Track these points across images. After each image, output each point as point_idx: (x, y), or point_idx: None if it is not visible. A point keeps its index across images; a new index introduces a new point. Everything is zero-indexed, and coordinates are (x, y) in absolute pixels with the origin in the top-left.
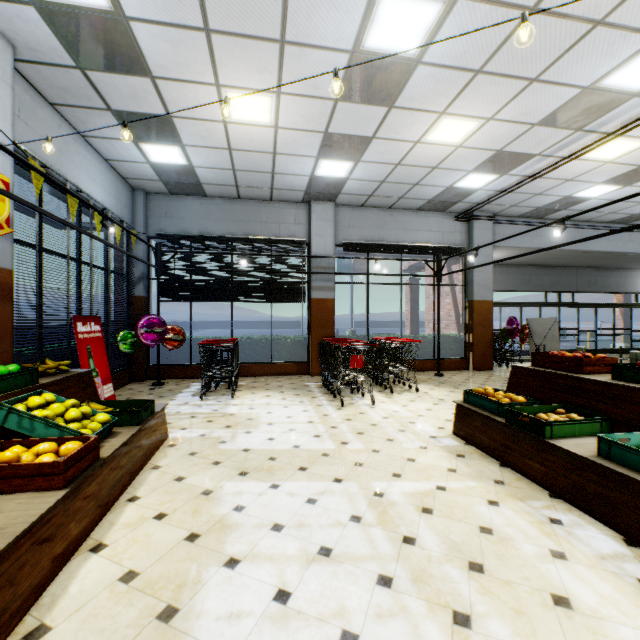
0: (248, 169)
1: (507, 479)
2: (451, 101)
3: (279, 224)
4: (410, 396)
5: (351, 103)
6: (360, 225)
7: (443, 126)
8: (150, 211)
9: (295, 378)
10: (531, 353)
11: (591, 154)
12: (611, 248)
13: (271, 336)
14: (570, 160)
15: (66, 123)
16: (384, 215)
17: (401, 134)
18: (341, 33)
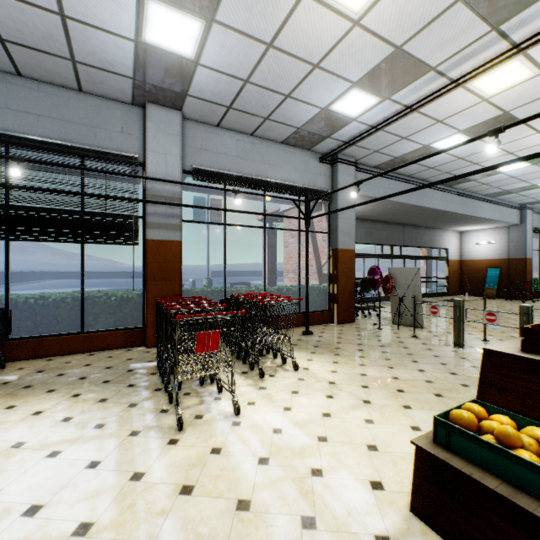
0: None
1: None
2: None
3: (95, 129)
4: (288, 380)
5: None
6: (216, 150)
7: None
8: None
9: (119, 355)
10: (523, 328)
11: (480, 82)
12: (440, 206)
13: (82, 293)
14: (469, 78)
15: None
16: (245, 142)
17: None
18: None
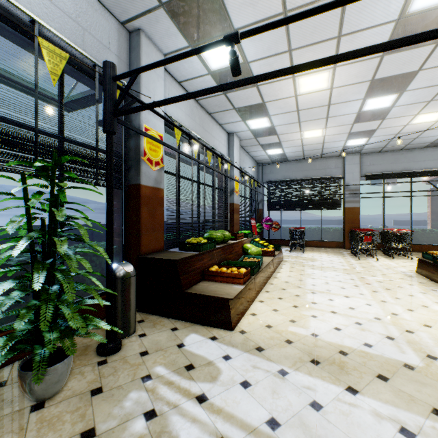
0: (310, 149)
1: (427, 283)
2: (419, 110)
3: (325, 169)
4: (404, 260)
5: (361, 123)
6: (378, 163)
7: (420, 117)
8: (263, 171)
9: (335, 249)
10: None
11: None
12: None
13: (321, 227)
14: None
15: (244, 150)
16: (396, 155)
17: (394, 125)
18: (351, 110)
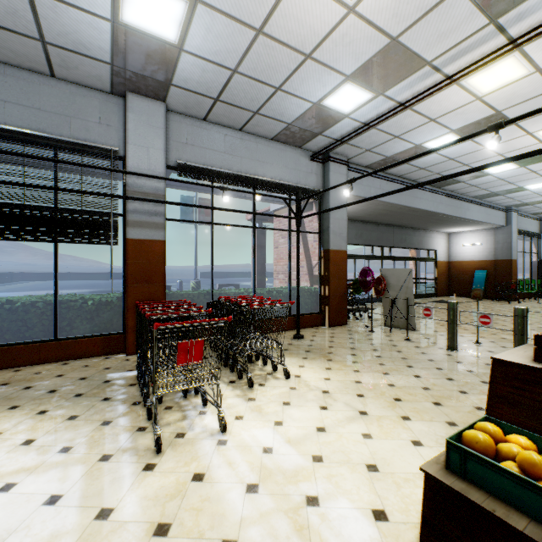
0: None
1: None
2: None
3: (70, 118)
4: (279, 390)
5: None
6: (202, 145)
7: None
8: None
9: (96, 363)
10: (536, 336)
11: (474, 79)
12: (430, 208)
13: (55, 297)
14: (465, 73)
15: None
16: (234, 138)
17: None
18: None
